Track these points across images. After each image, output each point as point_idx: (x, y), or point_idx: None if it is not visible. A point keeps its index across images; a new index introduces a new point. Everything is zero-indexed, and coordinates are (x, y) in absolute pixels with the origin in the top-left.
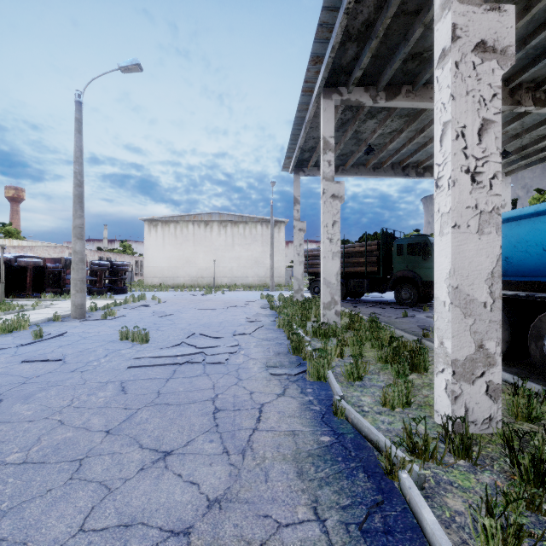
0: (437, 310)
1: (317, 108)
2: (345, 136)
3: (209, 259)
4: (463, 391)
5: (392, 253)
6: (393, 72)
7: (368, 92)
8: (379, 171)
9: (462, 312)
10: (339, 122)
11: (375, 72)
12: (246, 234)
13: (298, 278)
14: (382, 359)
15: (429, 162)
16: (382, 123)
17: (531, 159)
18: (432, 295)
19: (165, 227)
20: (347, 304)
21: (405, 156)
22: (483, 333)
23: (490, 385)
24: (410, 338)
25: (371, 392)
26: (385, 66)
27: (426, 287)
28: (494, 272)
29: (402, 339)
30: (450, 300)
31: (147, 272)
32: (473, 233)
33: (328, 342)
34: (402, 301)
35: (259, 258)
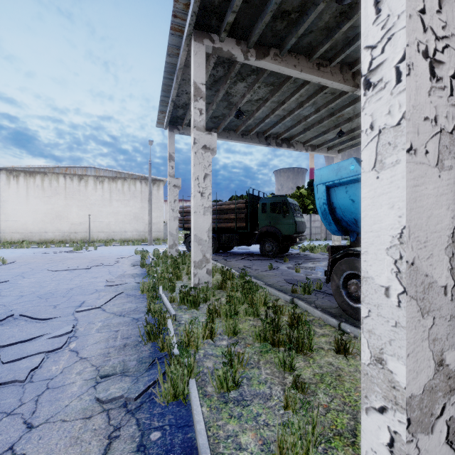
0: (368, 300)
1: (189, 56)
2: (218, 95)
3: (84, 214)
4: (421, 449)
5: (258, 211)
6: (264, 25)
7: (240, 46)
8: (246, 138)
9: (420, 307)
10: (211, 78)
11: (247, 23)
12: (124, 190)
13: (172, 233)
14: (260, 337)
15: (286, 134)
16: (251, 87)
17: (355, 141)
18: (288, 247)
19: (30, 178)
20: (219, 258)
21: (268, 127)
22: (443, 340)
23: (451, 424)
24: (282, 296)
25: (254, 417)
26: (256, 18)
27: (286, 240)
28: (454, 234)
29: (274, 299)
30: (404, 288)
31: (4, 227)
32: (433, 165)
33: (198, 311)
34: (266, 253)
35: (138, 214)
